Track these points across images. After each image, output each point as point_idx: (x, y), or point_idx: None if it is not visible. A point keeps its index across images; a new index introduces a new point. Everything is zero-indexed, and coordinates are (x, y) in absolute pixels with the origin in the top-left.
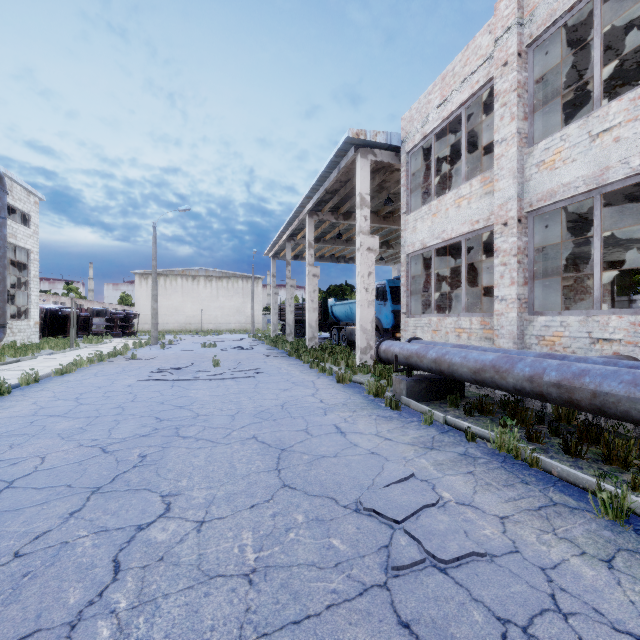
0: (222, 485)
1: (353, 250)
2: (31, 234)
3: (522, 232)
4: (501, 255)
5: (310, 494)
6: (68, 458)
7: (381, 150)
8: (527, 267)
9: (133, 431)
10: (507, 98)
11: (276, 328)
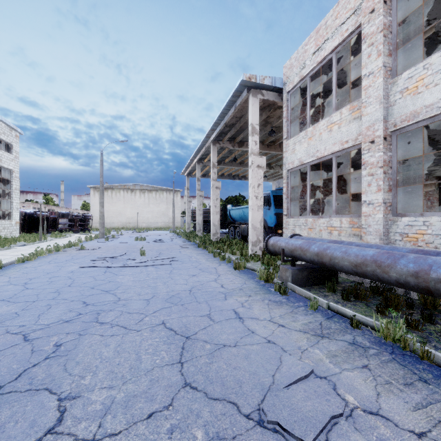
0: (124, 384)
1: (245, 170)
2: (13, 158)
3: (387, 148)
4: (368, 167)
5: (211, 397)
6: None
7: (267, 91)
8: (391, 177)
9: (59, 316)
10: (374, 39)
11: (190, 226)
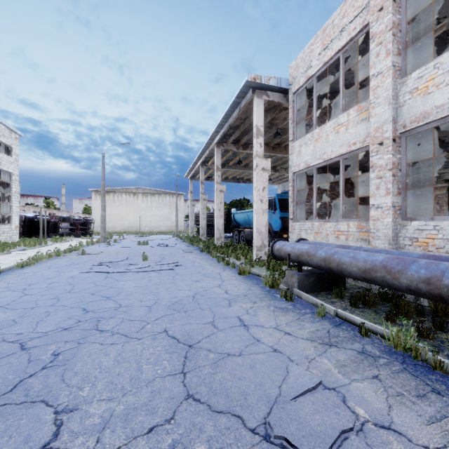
0: (124, 395)
1: (249, 173)
2: (12, 161)
3: (396, 150)
4: (377, 170)
5: (215, 410)
6: None
7: (273, 92)
8: (400, 179)
9: (58, 324)
10: (383, 37)
11: (193, 230)
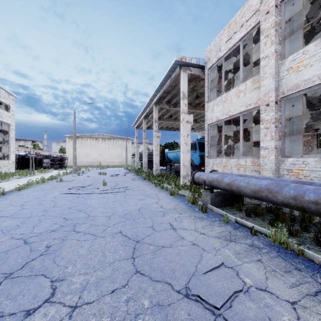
0: (94, 271)
1: (178, 124)
2: (10, 115)
3: (278, 109)
4: (265, 123)
5: (154, 280)
6: (0, 248)
7: (194, 68)
8: (280, 129)
9: (47, 227)
10: (269, 32)
11: (138, 164)
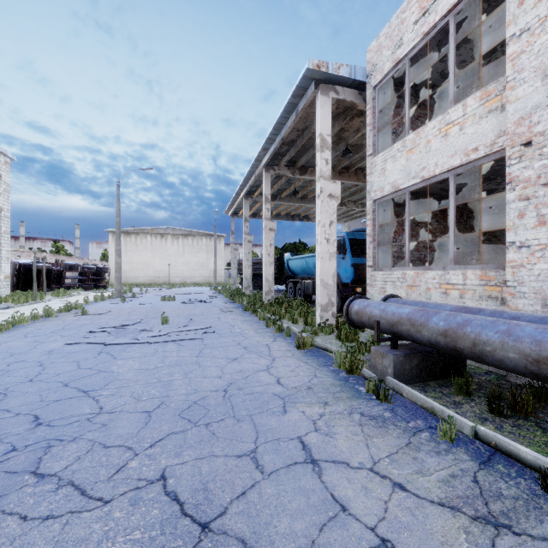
0: None
1: (307, 208)
2: (1, 192)
3: None
4: (520, 186)
5: None
6: None
7: (343, 87)
8: None
9: None
10: None
11: (235, 281)
